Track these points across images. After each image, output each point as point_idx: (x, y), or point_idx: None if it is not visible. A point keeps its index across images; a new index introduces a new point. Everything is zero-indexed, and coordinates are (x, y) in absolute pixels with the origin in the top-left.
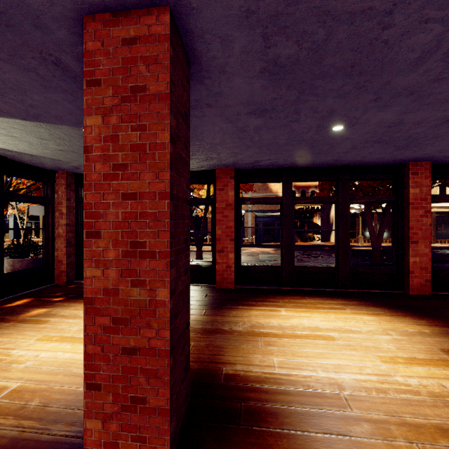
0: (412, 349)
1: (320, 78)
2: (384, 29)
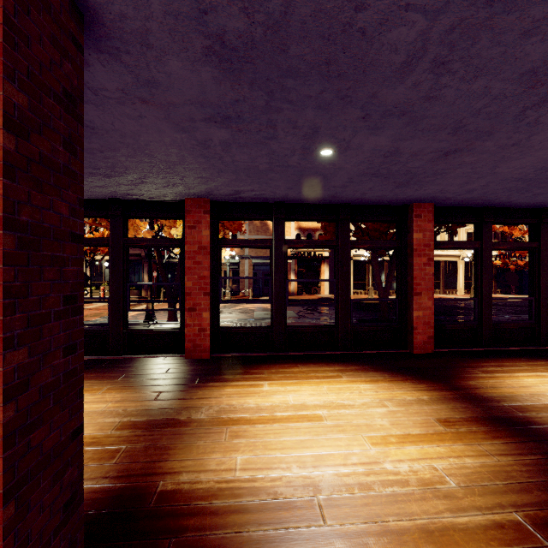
0: (407, 423)
1: (290, 77)
2: (357, 11)
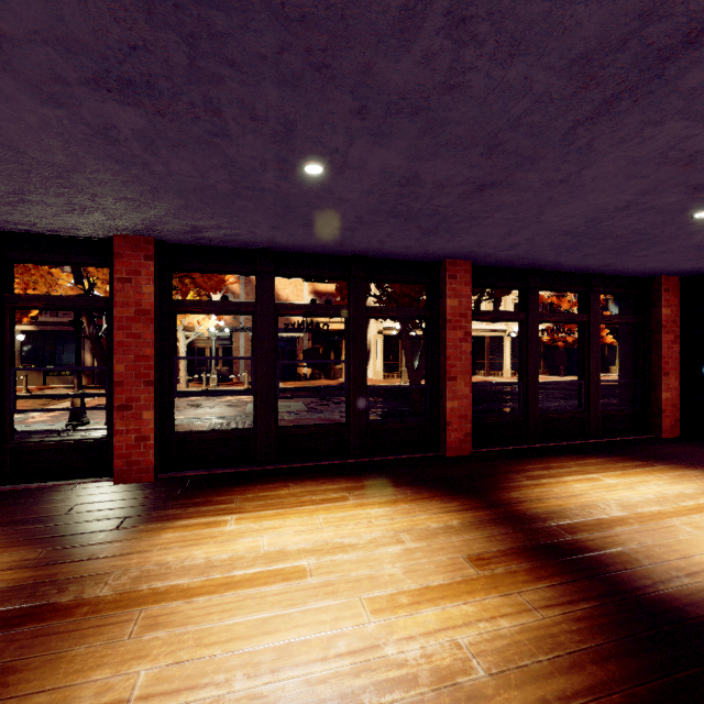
0: (427, 568)
1: (217, 7)
2: None
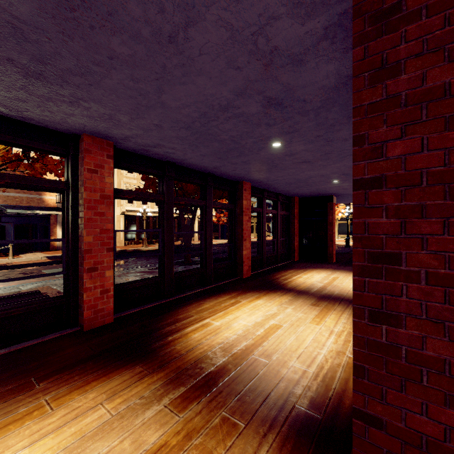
0: (307, 311)
1: (341, 107)
2: None
